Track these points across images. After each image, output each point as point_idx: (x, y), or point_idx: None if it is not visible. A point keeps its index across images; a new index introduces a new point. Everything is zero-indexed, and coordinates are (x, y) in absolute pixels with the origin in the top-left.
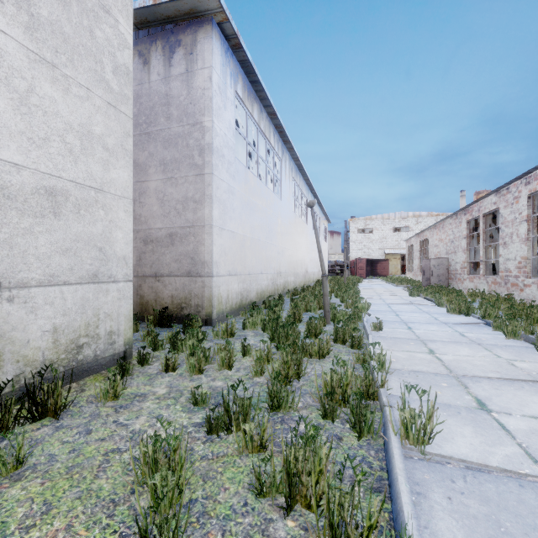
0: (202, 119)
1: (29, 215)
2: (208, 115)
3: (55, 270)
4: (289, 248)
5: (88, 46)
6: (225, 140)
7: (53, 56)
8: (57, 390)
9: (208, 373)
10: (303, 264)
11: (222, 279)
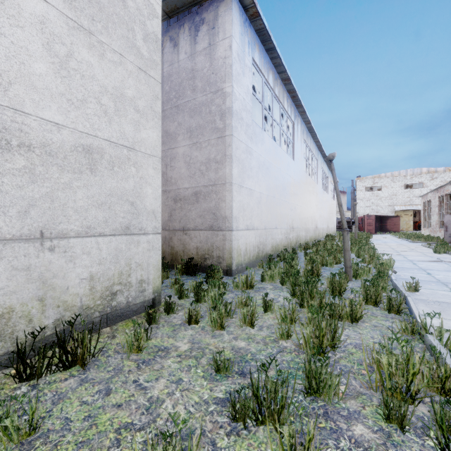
0: (222, 86)
1: (69, 171)
2: (228, 81)
3: (92, 222)
4: (301, 205)
5: (121, 15)
6: (244, 104)
7: (90, 24)
8: (84, 340)
9: (230, 329)
10: (313, 220)
11: (241, 233)
